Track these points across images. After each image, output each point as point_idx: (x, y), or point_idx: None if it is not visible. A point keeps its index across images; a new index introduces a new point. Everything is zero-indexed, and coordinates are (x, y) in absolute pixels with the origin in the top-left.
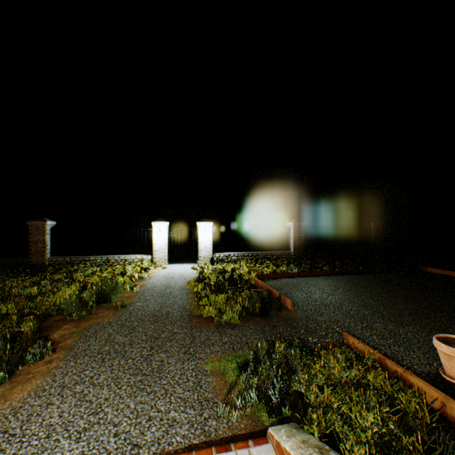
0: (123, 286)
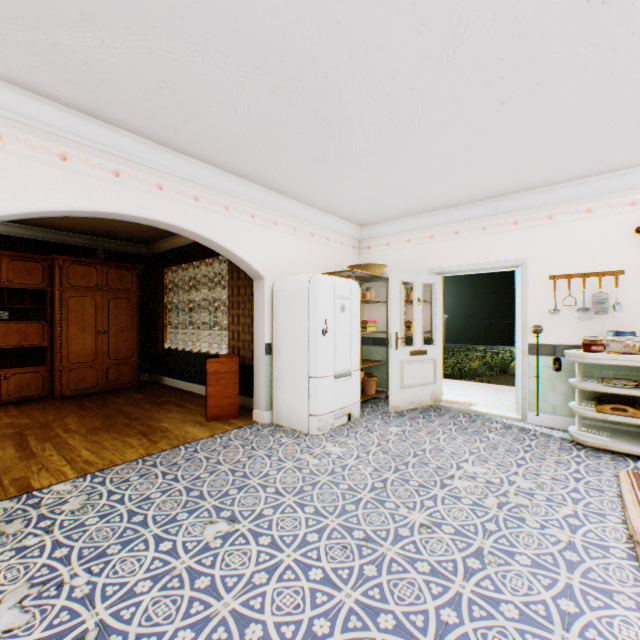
0: (513, 366)
